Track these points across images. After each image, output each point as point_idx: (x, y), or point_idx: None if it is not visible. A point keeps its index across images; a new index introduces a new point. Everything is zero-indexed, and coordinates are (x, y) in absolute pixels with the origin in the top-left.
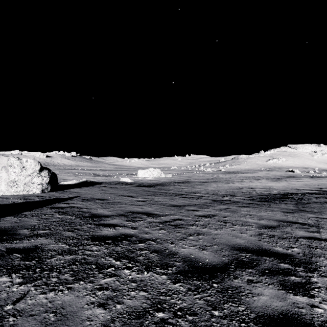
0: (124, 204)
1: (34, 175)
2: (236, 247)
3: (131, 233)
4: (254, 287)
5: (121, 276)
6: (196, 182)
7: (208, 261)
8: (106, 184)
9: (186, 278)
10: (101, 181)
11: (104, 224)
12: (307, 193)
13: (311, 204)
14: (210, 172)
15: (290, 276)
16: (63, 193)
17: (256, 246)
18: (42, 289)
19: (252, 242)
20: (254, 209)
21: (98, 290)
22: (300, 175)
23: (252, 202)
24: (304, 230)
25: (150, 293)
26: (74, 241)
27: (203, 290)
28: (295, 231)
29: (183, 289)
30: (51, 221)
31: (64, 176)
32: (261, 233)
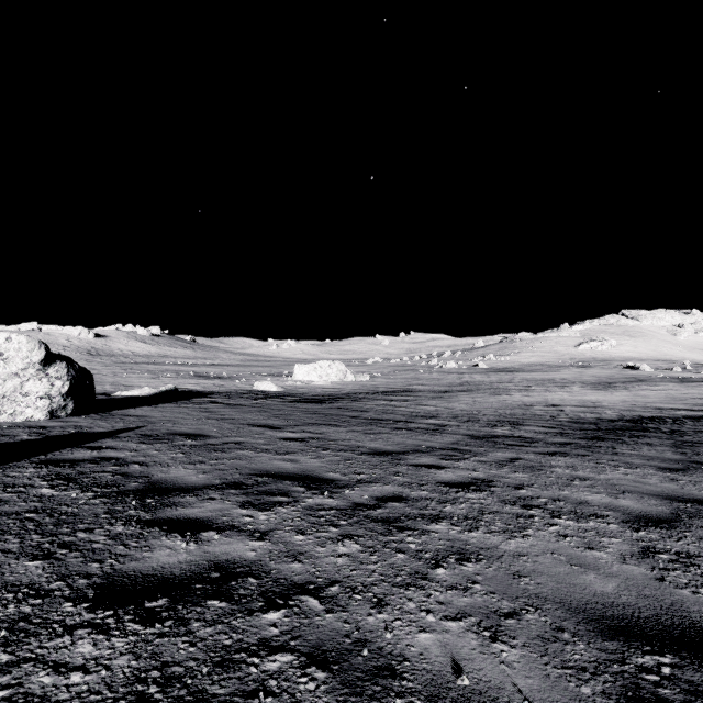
0: (249, 450)
1: (30, 375)
2: (604, 615)
3: (246, 560)
4: None
5: None
6: (425, 391)
7: None
8: (220, 396)
9: None
10: (211, 389)
11: (172, 519)
12: (686, 417)
13: None
14: (455, 371)
15: None
16: (105, 419)
17: (666, 607)
18: None
19: (643, 592)
20: (583, 460)
21: None
22: (653, 376)
23: (567, 440)
24: None
25: None
26: (22, 610)
27: None
28: None
29: None
30: (5, 512)
31: (129, 377)
32: (648, 548)
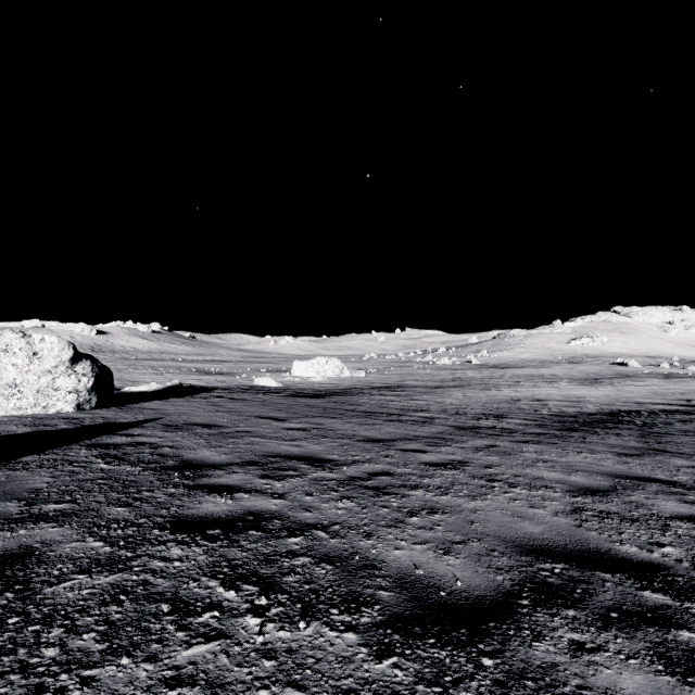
0: (259, 437)
1: (60, 372)
2: (526, 544)
3: (271, 510)
4: (592, 668)
5: (236, 636)
6: (418, 387)
7: (461, 586)
8: (223, 391)
9: (410, 641)
10: (214, 384)
11: (209, 485)
12: (662, 411)
13: (675, 436)
14: (448, 367)
15: (678, 628)
16: (125, 411)
17: (574, 541)
18: (8, 688)
19: (561, 532)
20: (552, 447)
21: (167, 687)
22: (640, 372)
23: (544, 430)
24: (676, 498)
25: (314, 694)
26: (127, 532)
27: (458, 680)
28: (656, 501)
29: (402, 679)
30: (82, 479)
31: (134, 373)
32: (578, 508)
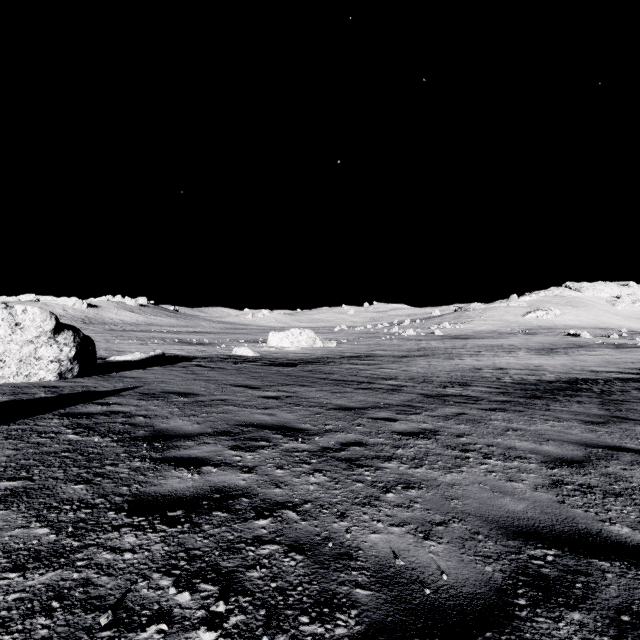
0: (233, 405)
1: (42, 341)
2: (511, 525)
3: (239, 486)
4: None
5: None
6: (386, 356)
7: (447, 580)
8: (203, 360)
9: None
10: (195, 354)
11: (177, 458)
12: (617, 379)
13: (634, 404)
14: (413, 338)
15: None
16: (106, 380)
17: (561, 520)
18: None
19: (546, 510)
20: (519, 415)
21: None
22: (592, 343)
23: (508, 398)
24: None
25: None
26: (79, 515)
27: None
28: (633, 472)
29: None
30: (45, 452)
31: (120, 344)
32: (557, 481)
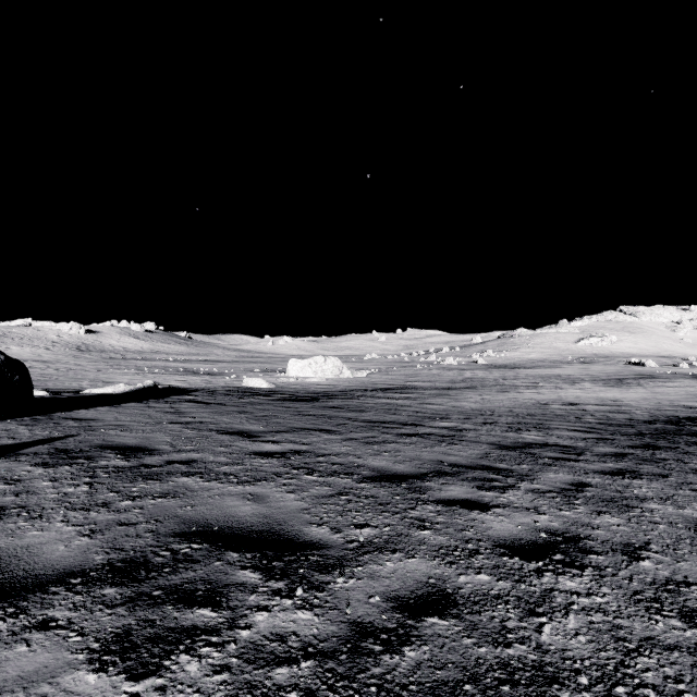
0: (197, 475)
1: None
2: None
3: None
4: None
5: None
6: (427, 388)
7: None
8: (202, 393)
9: None
10: (197, 386)
11: None
12: None
13: None
14: (454, 367)
15: None
16: (33, 424)
17: None
18: None
19: None
20: (671, 485)
21: None
22: (662, 372)
23: (617, 449)
24: None
25: None
26: None
27: None
28: None
29: None
30: None
31: (113, 373)
32: None
